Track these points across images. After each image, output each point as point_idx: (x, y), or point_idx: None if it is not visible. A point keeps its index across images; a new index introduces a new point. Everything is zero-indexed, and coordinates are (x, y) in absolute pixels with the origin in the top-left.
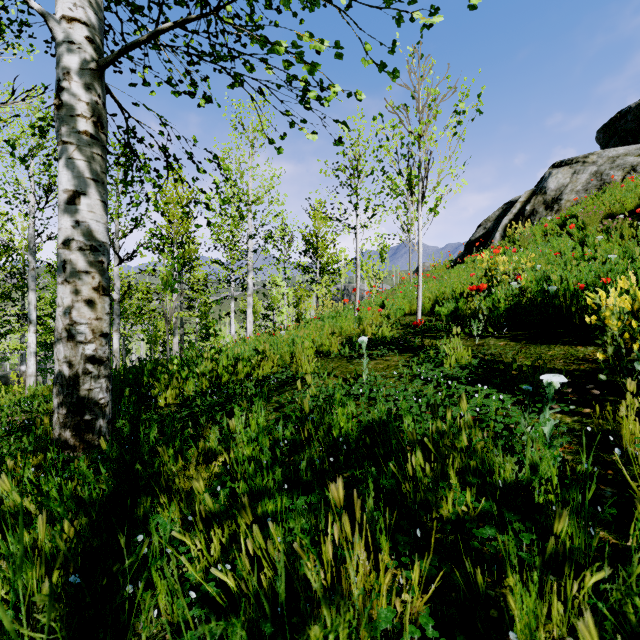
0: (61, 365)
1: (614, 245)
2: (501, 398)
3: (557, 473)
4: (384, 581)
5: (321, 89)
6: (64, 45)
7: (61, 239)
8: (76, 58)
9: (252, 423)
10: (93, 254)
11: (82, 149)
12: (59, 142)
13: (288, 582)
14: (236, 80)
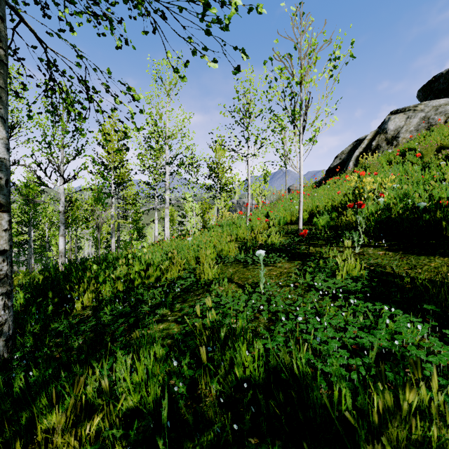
0: None
1: None
2: (420, 327)
3: None
4: None
5: (221, 3)
6: None
7: None
8: None
9: (139, 368)
10: None
11: None
12: None
13: None
14: (138, 1)
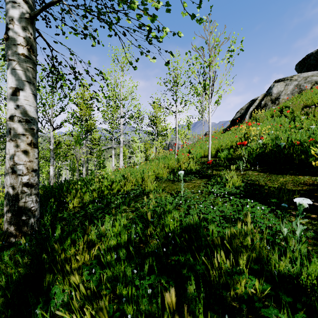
0: (8, 188)
1: (311, 121)
2: (263, 208)
3: None
4: None
5: (158, 30)
6: (10, 3)
7: (8, 115)
8: (17, 11)
9: (117, 225)
10: (27, 124)
11: (20, 64)
12: (7, 59)
13: None
14: (110, 27)
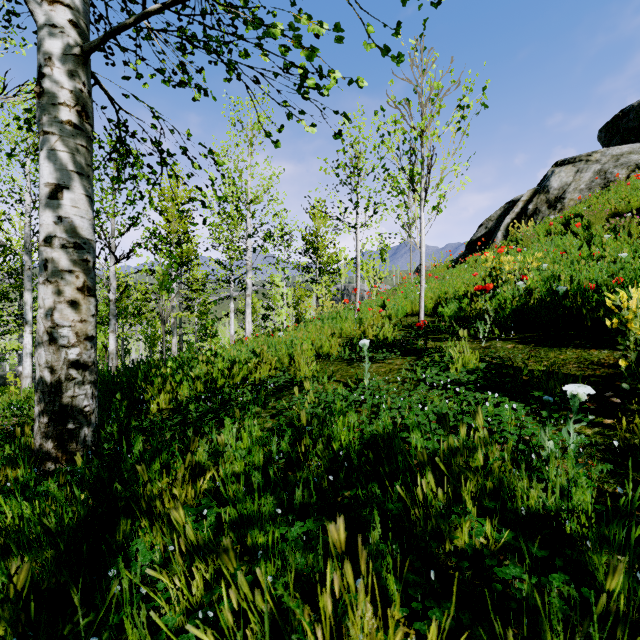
0: (42, 370)
1: (622, 244)
2: (515, 407)
3: (592, 503)
4: (394, 639)
5: (320, 76)
6: (45, 29)
7: (42, 236)
8: (58, 43)
9: (244, 436)
10: (77, 252)
11: (65, 140)
12: (40, 132)
13: (280, 636)
14: (230, 68)
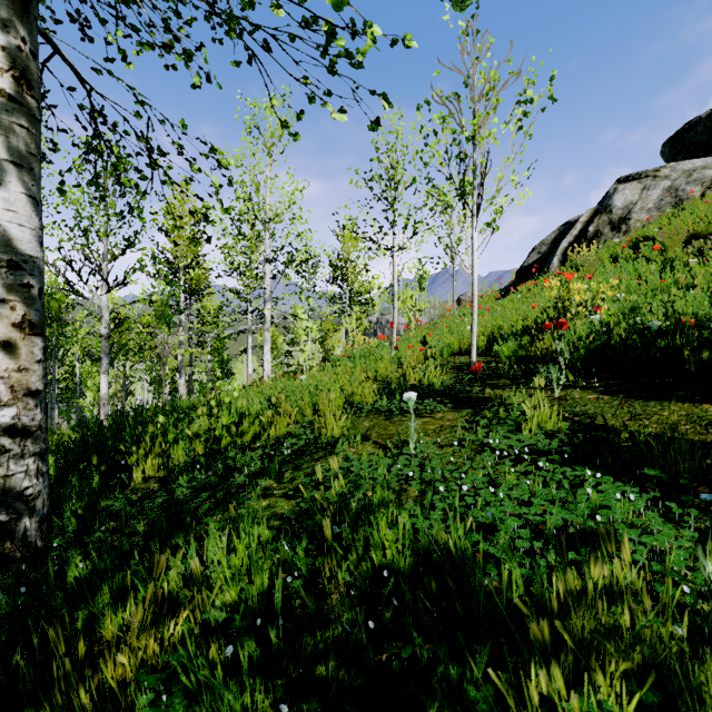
0: None
1: (711, 270)
2: (633, 498)
3: None
4: None
5: (352, 32)
6: None
7: None
8: None
9: (239, 550)
10: (13, 274)
11: None
12: None
13: None
14: (231, 27)
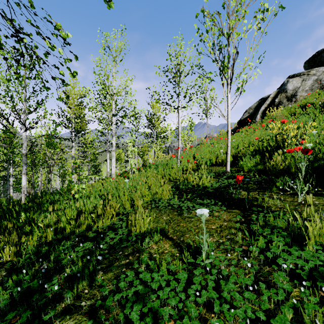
0: None
1: None
2: None
3: None
4: None
5: None
6: None
7: None
8: None
9: None
10: None
11: None
12: None
13: None
14: None
